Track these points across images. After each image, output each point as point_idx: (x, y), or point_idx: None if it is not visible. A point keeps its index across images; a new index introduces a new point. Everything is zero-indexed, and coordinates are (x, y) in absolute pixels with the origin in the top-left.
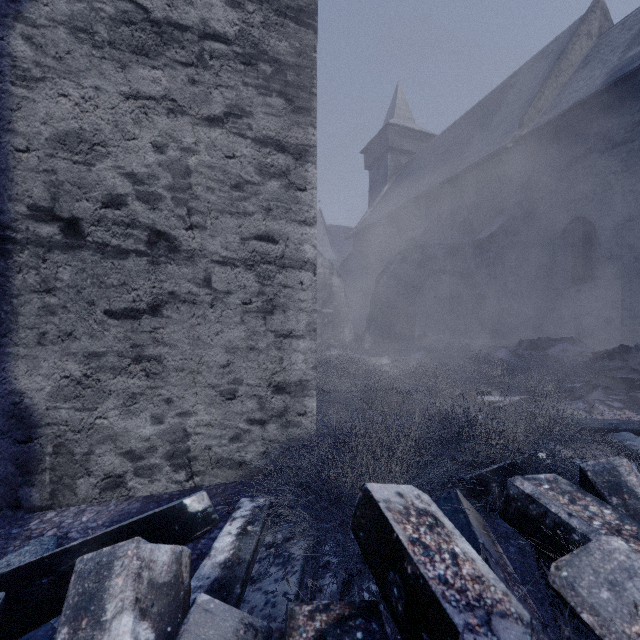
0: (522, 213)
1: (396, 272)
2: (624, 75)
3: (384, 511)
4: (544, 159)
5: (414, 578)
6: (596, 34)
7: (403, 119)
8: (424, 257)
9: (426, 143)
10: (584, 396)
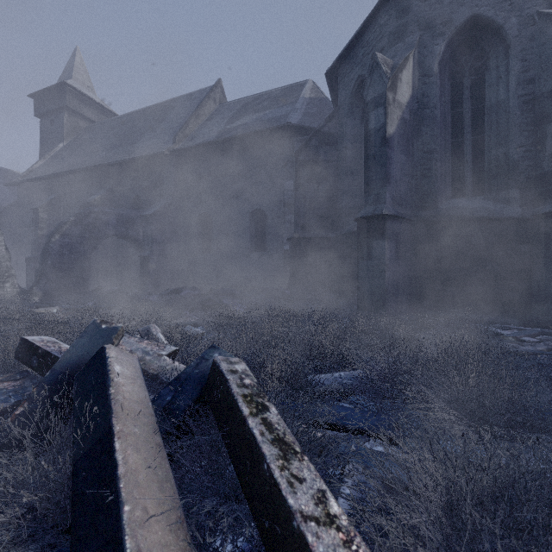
0: (175, 202)
1: (70, 232)
2: (223, 139)
3: (31, 341)
4: (188, 170)
5: (42, 352)
6: (218, 102)
7: (82, 85)
8: (99, 222)
9: (107, 117)
10: (186, 315)
